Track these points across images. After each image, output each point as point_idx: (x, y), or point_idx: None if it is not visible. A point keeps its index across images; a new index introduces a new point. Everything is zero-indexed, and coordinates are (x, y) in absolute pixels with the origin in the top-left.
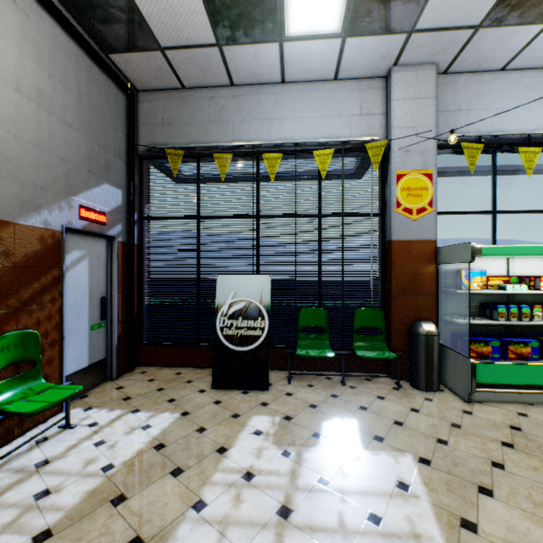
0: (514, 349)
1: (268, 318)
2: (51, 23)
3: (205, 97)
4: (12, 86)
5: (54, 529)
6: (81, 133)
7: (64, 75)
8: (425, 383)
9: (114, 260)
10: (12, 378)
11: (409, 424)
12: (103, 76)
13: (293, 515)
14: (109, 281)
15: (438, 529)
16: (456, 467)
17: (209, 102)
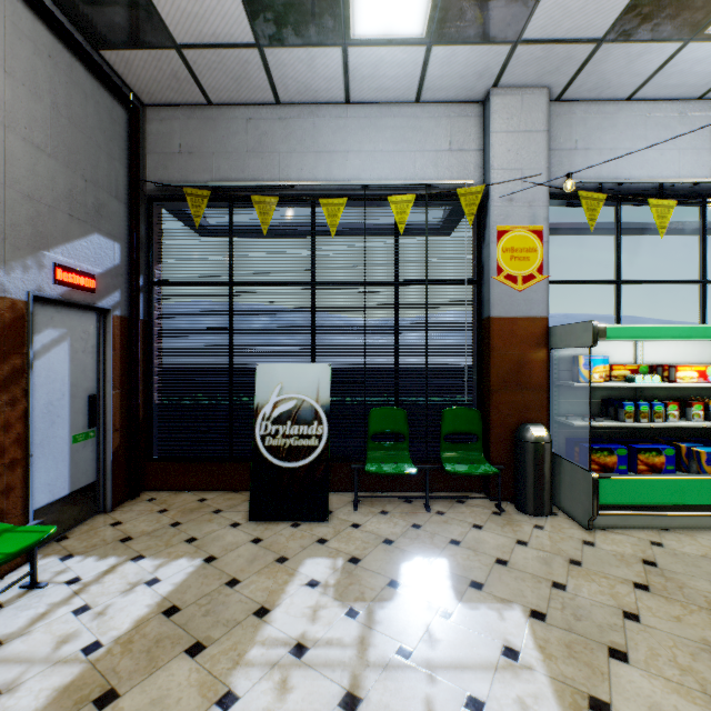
0: (645, 458)
1: (327, 422)
2: None
3: (241, 117)
4: None
5: None
6: (58, 160)
7: (30, 75)
8: (534, 504)
9: (109, 342)
10: None
11: (515, 563)
12: (91, 81)
13: (362, 707)
14: (100, 372)
15: None
16: (578, 621)
17: (246, 125)
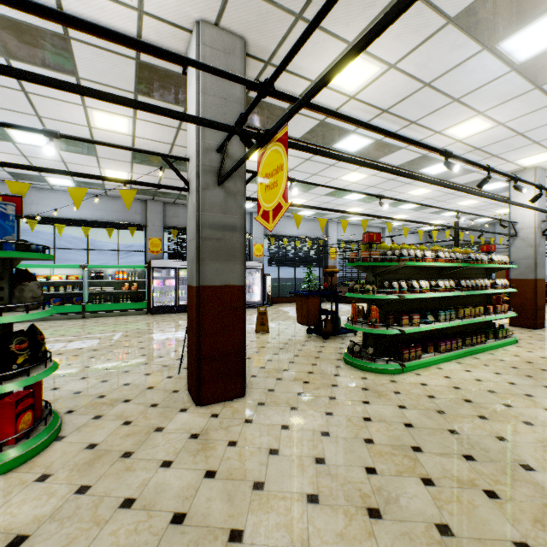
0: None
1: None
2: None
3: None
4: None
5: None
6: None
7: None
8: None
9: None
10: None
11: None
12: None
13: None
14: None
15: None
16: None
17: None
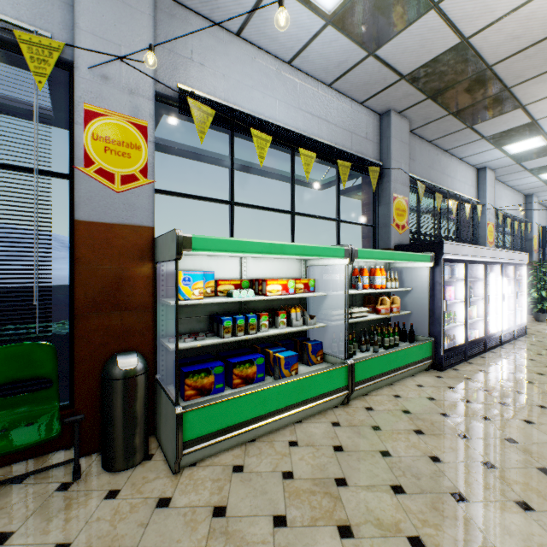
0: (240, 371)
1: None
2: None
3: None
4: None
5: None
6: None
7: None
8: (120, 457)
9: None
10: None
11: None
12: None
13: None
14: None
15: None
16: None
17: None
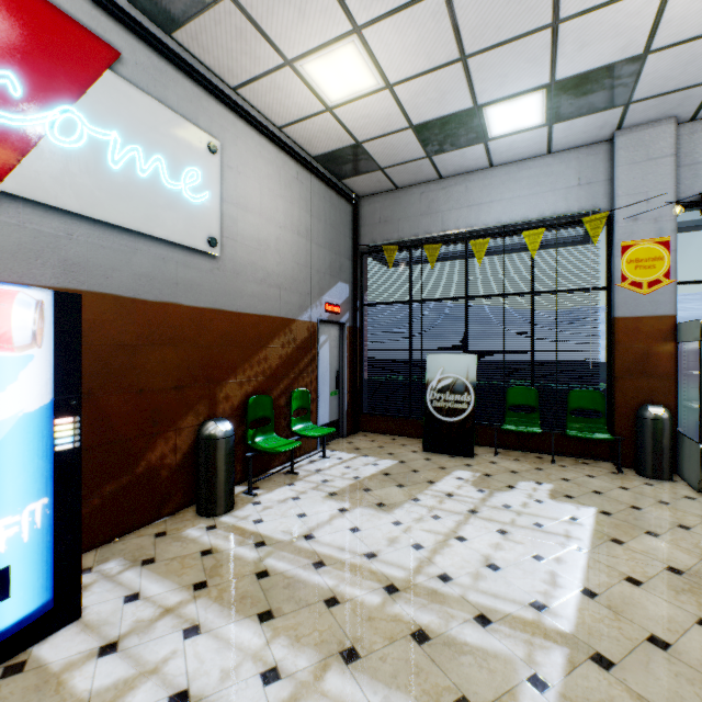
0: None
1: (474, 393)
2: (312, 179)
3: (416, 193)
4: (296, 232)
5: (337, 493)
6: (326, 249)
7: (318, 212)
8: (650, 470)
9: (344, 341)
10: (298, 418)
11: (608, 494)
12: (338, 199)
13: (478, 513)
14: (340, 358)
15: (588, 537)
16: (635, 520)
17: (420, 197)
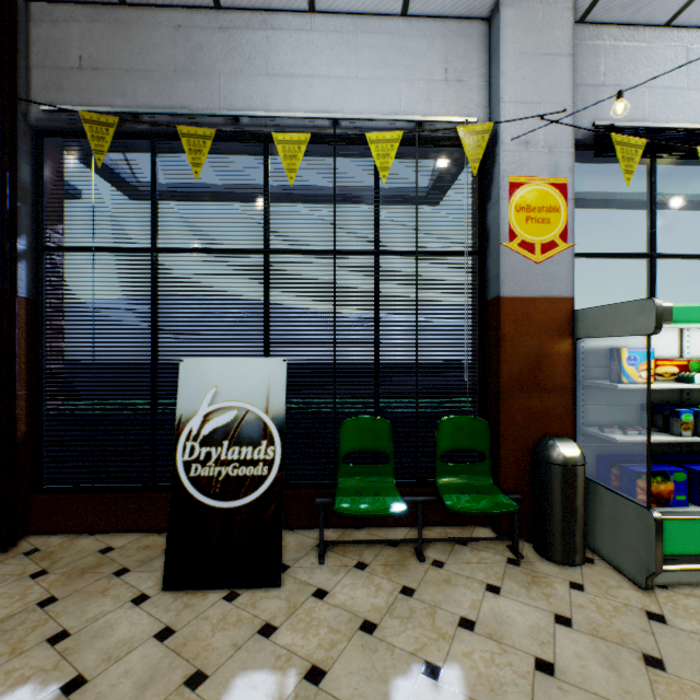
0: None
1: (281, 441)
2: None
3: (166, 24)
4: None
5: None
6: None
7: None
8: (564, 550)
9: None
10: None
11: (566, 669)
12: None
13: None
14: None
15: None
16: None
17: (174, 34)
